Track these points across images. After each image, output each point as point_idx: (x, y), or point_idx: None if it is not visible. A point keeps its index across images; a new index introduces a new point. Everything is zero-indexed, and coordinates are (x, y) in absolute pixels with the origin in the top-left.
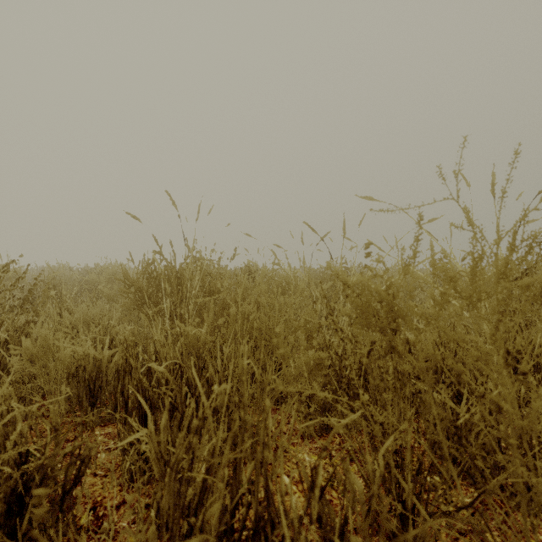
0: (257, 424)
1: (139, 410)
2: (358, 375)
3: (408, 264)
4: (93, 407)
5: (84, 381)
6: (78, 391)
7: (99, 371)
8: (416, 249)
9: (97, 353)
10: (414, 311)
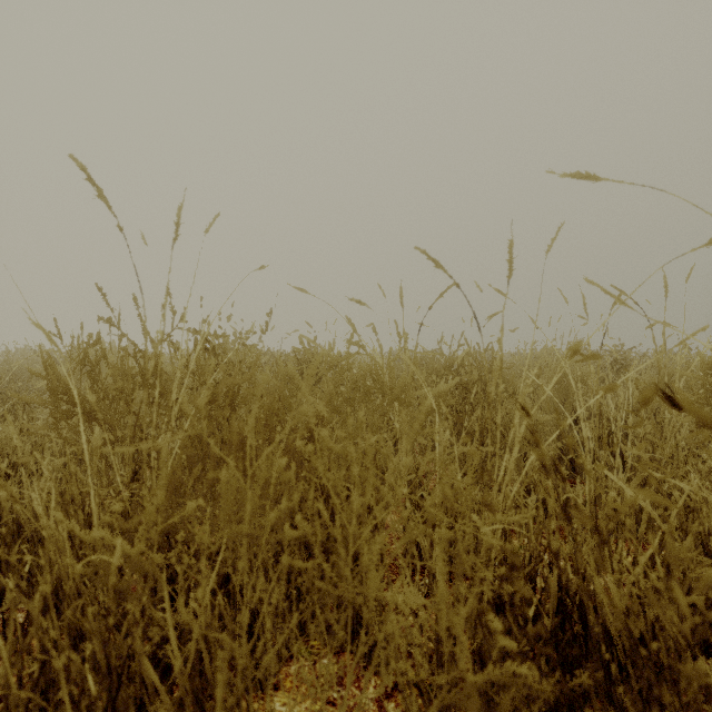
0: None
1: None
2: (557, 617)
3: None
4: None
5: None
6: None
7: None
8: None
9: None
10: None
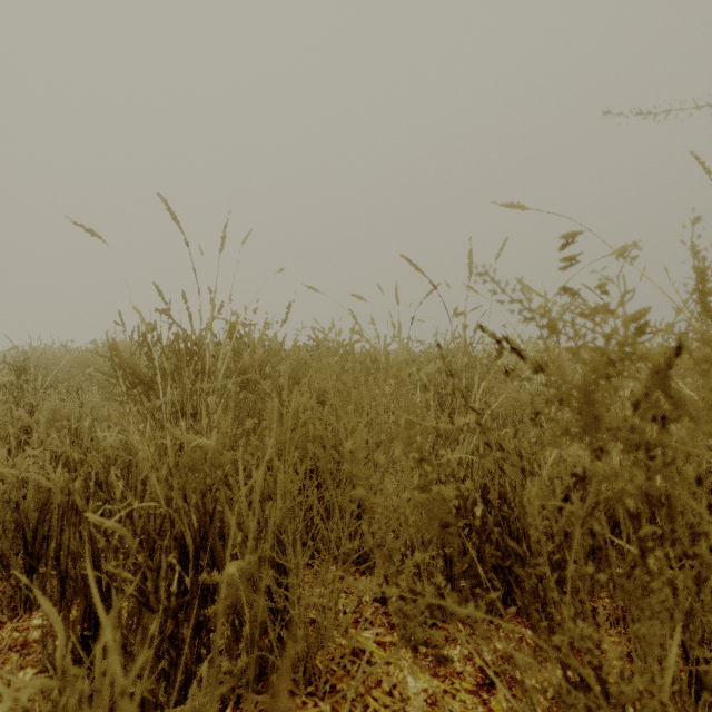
0: (317, 616)
1: (86, 596)
2: (498, 518)
3: None
4: (32, 575)
5: (14, 529)
6: (1, 548)
7: (46, 510)
8: None
9: (44, 479)
10: None
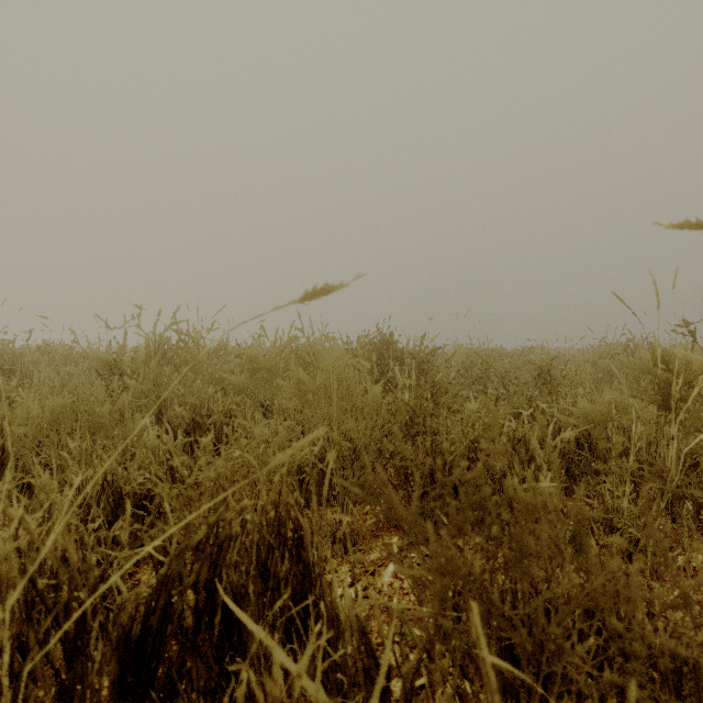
0: None
1: None
2: None
3: (121, 347)
4: None
5: None
6: None
7: None
8: (124, 342)
9: None
10: (124, 364)
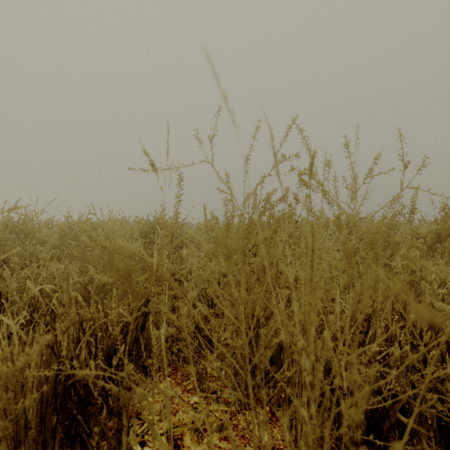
0: None
1: None
2: None
3: None
4: None
5: None
6: None
7: None
8: None
9: None
10: None
